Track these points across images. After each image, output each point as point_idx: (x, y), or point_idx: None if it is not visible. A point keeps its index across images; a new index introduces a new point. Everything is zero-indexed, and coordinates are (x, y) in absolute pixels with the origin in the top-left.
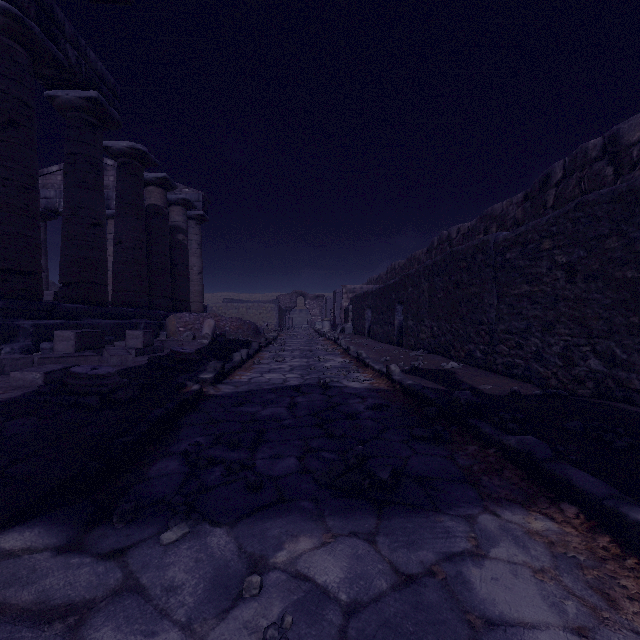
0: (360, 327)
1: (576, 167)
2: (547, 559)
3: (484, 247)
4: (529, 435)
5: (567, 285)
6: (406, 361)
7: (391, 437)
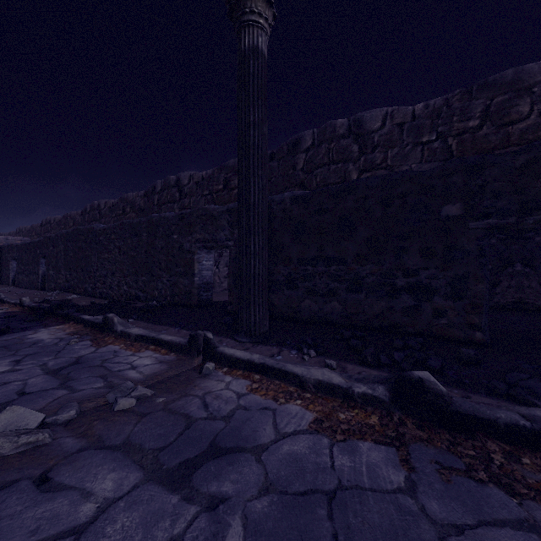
0: (4, 277)
1: (166, 187)
2: (55, 330)
3: (92, 231)
4: (80, 312)
5: (119, 255)
6: (43, 298)
7: (13, 323)
